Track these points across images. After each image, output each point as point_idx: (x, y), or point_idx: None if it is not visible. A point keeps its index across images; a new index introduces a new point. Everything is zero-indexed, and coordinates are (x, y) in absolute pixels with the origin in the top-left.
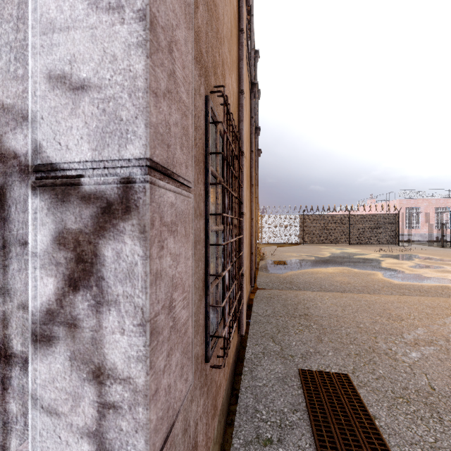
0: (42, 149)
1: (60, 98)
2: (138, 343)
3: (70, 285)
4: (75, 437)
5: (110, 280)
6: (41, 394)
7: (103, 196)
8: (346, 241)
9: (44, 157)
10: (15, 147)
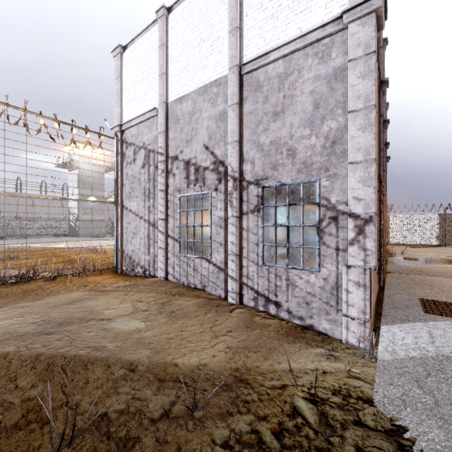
0: (351, 210)
1: (355, 201)
2: (373, 244)
3: (358, 234)
4: (359, 261)
5: (367, 233)
6: (351, 254)
7: (365, 218)
8: None
9: (352, 212)
10: (340, 209)
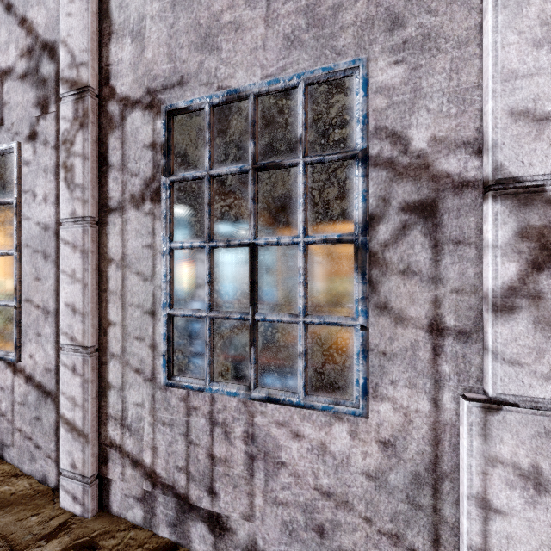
0: (503, 167)
1: (523, 128)
2: None
3: (533, 267)
4: (539, 381)
5: None
6: (503, 350)
7: None
8: None
9: (506, 173)
10: (447, 169)
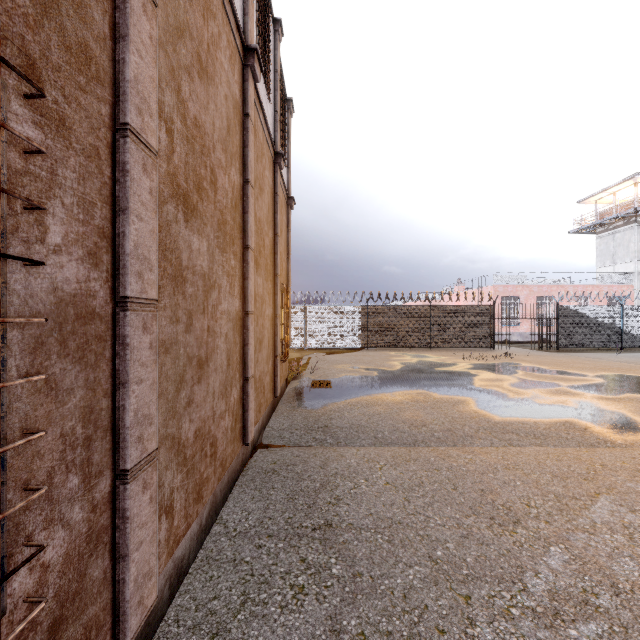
0: None
1: None
2: None
3: None
4: None
5: None
6: None
7: None
8: (426, 344)
9: None
10: None
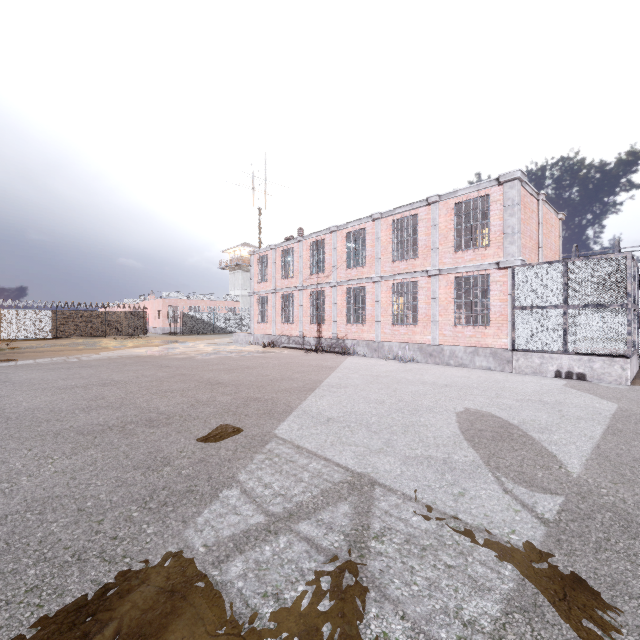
0: None
1: None
2: None
3: None
4: None
5: None
6: None
7: None
8: (103, 334)
9: None
10: None
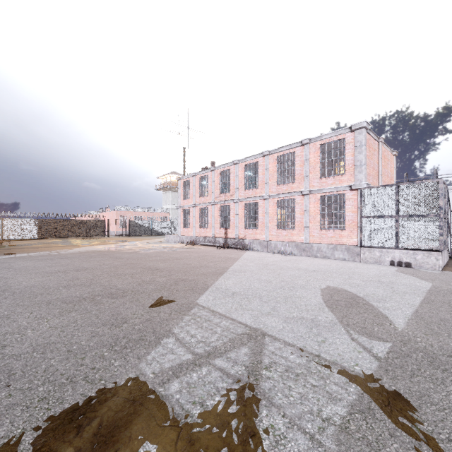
0: None
1: None
2: None
3: None
4: None
5: None
6: None
7: None
8: (74, 235)
9: None
10: None
